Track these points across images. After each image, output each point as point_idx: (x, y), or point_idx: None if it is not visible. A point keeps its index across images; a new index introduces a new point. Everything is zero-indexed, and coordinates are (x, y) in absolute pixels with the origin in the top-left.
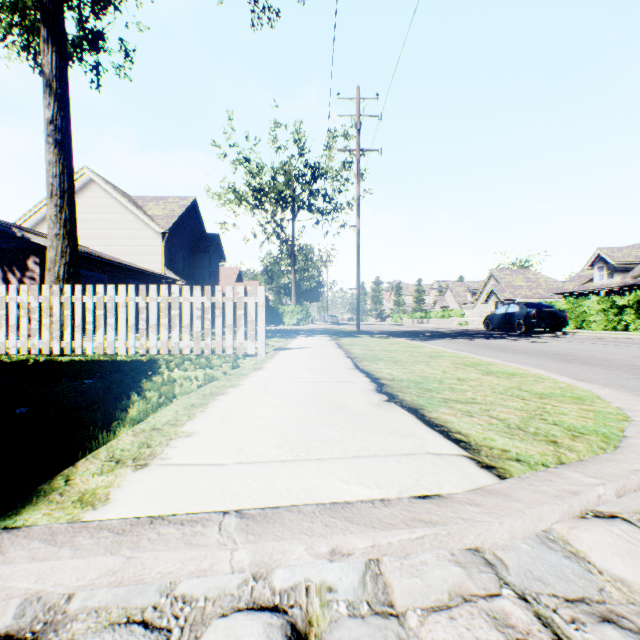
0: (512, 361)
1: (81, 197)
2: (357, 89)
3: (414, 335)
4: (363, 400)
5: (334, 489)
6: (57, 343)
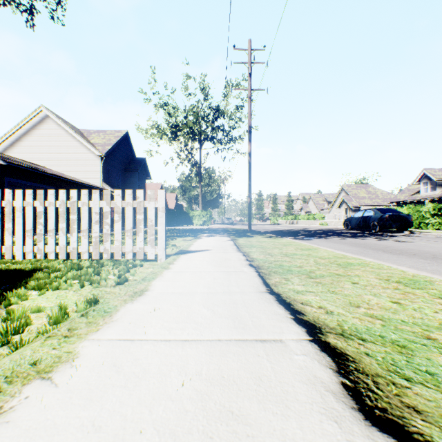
0: (421, 268)
1: (39, 129)
2: (249, 42)
3: (294, 234)
4: None
5: None
6: None
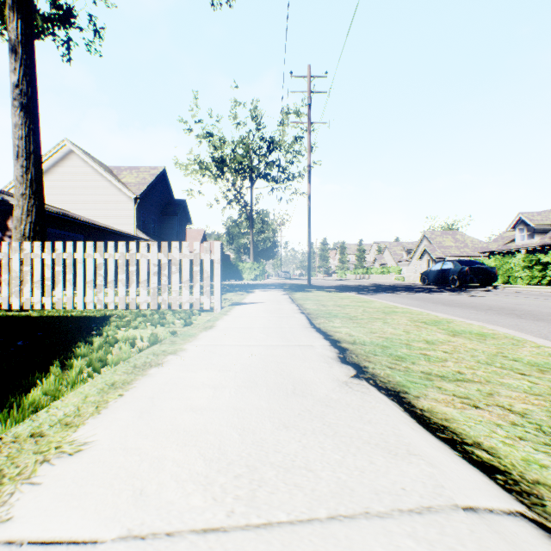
0: (464, 316)
1: (62, 166)
2: (308, 68)
3: (360, 289)
4: (326, 375)
5: None
6: (16, 298)
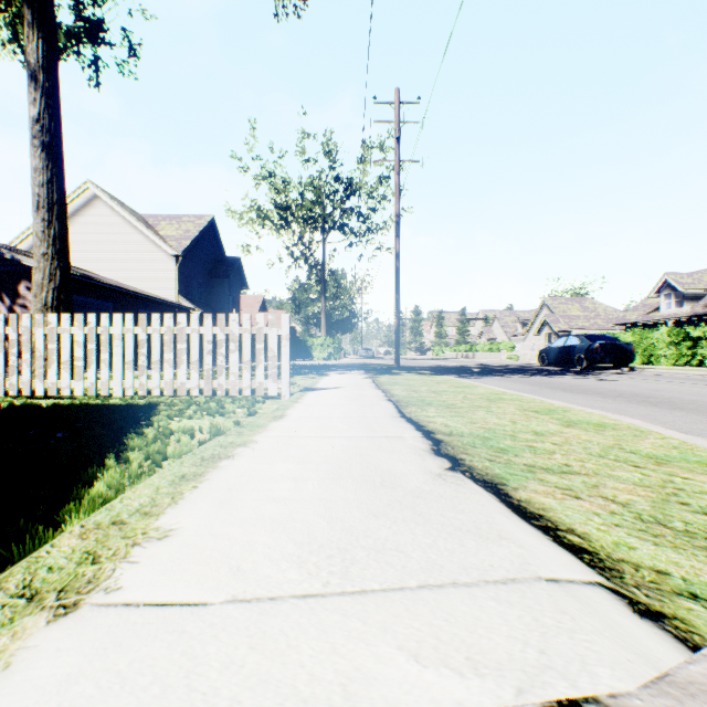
0: (586, 405)
1: (84, 215)
2: (396, 92)
3: (461, 371)
4: (418, 468)
5: (396, 679)
6: (40, 383)
